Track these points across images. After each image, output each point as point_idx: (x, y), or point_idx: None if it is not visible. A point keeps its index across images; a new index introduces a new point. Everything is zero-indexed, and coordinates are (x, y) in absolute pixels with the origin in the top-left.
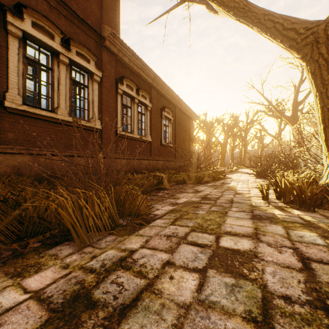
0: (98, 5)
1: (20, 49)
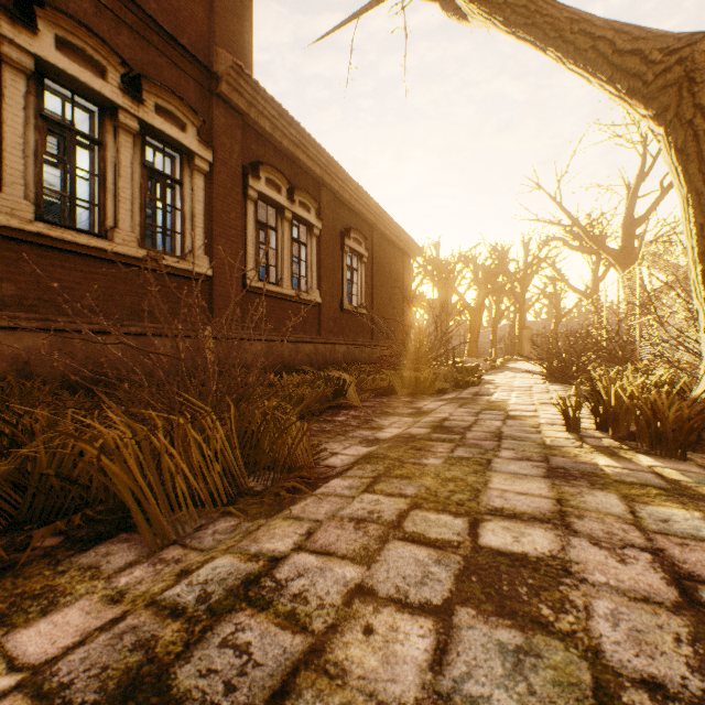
0: (204, 4)
1: (29, 97)
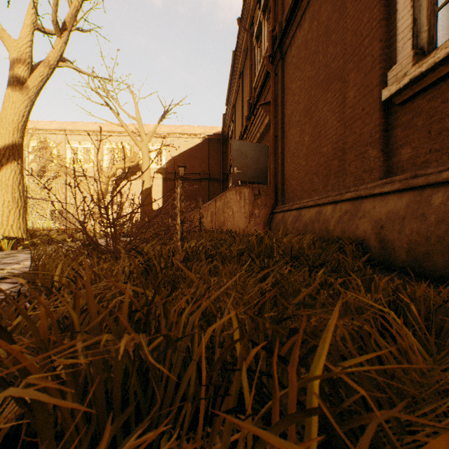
0: None
1: None
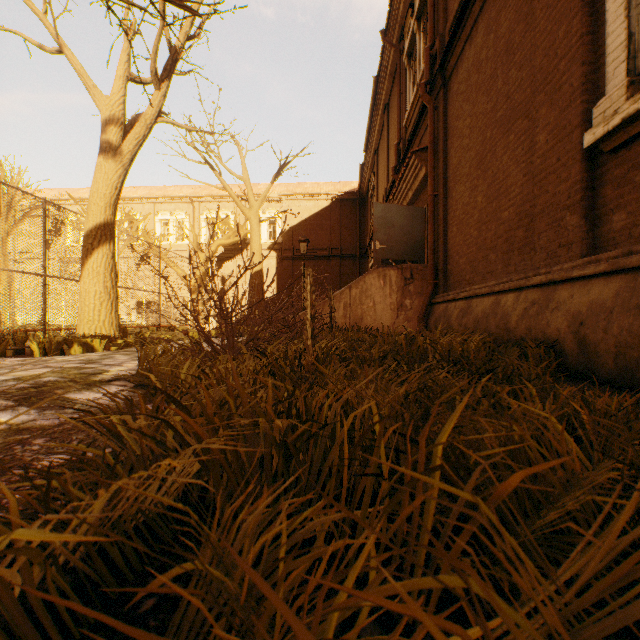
0: None
1: None
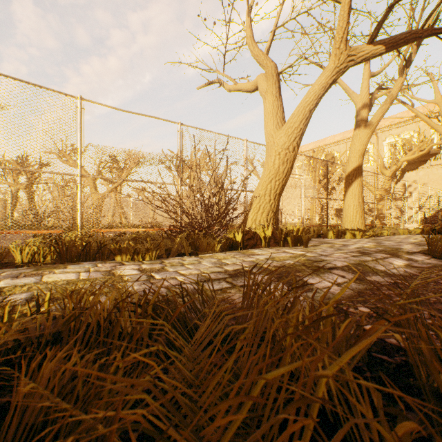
0: None
1: None
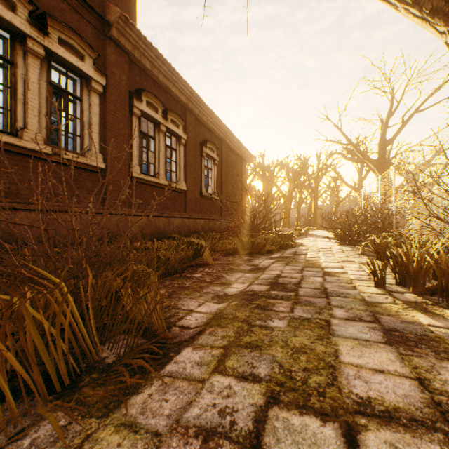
0: None
1: None
